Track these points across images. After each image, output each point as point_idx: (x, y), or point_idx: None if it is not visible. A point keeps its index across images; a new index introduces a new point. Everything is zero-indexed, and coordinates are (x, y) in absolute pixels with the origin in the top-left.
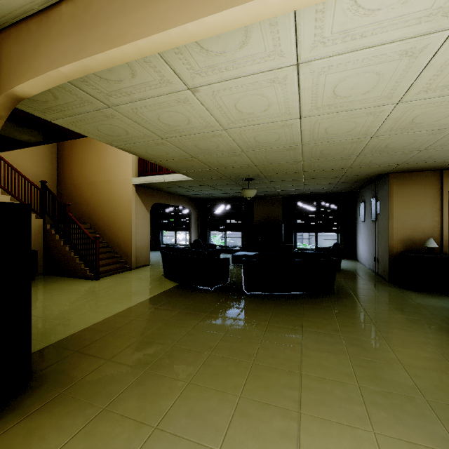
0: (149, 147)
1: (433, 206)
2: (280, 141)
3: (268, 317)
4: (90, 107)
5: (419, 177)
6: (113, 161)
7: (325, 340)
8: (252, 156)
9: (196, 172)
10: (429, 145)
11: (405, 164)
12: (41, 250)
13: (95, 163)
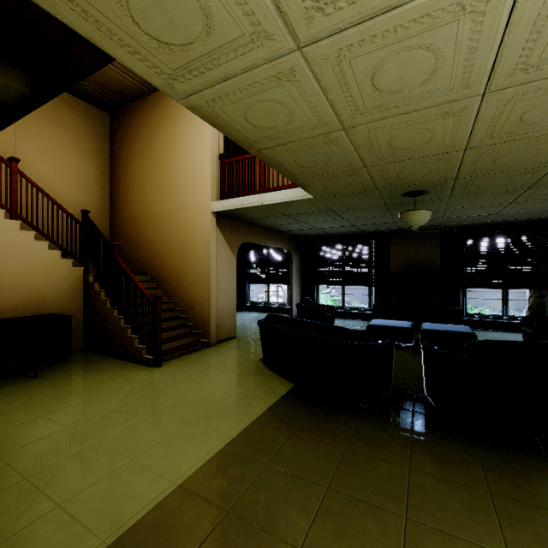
0: (254, 97)
1: None
2: None
3: None
4: None
5: None
6: (183, 178)
7: None
8: (492, 112)
9: (326, 178)
10: None
11: None
12: (80, 314)
13: (158, 183)
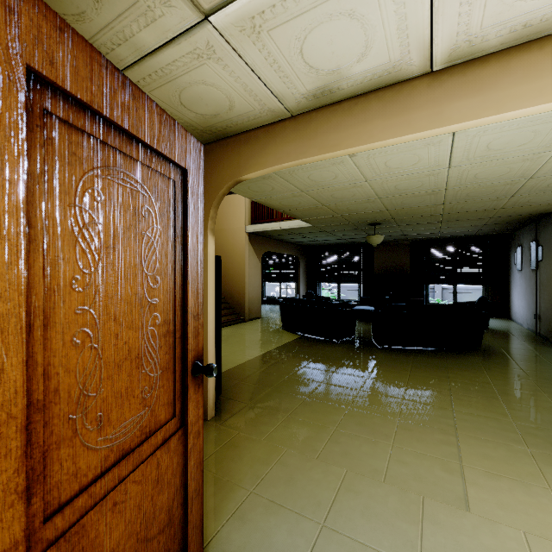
0: (285, 199)
1: None
2: (422, 187)
3: (408, 368)
4: None
5: None
6: (226, 208)
7: (475, 389)
8: (387, 201)
9: (319, 219)
10: None
11: None
12: None
13: None
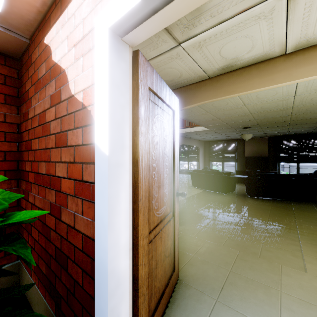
0: (196, 116)
1: None
2: (277, 107)
3: (269, 208)
4: None
5: None
6: None
7: (311, 221)
8: (256, 115)
9: (214, 125)
10: None
11: None
12: None
13: None
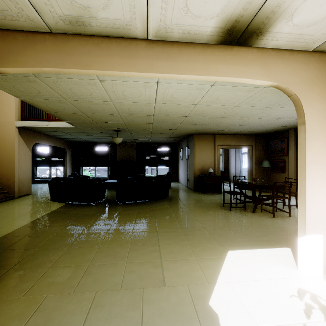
0: (51, 103)
1: (212, 152)
2: (142, 112)
3: (135, 213)
4: (19, 74)
5: (206, 137)
6: None
7: (166, 218)
8: (124, 117)
9: (80, 122)
10: (209, 123)
11: (200, 130)
12: None
13: None
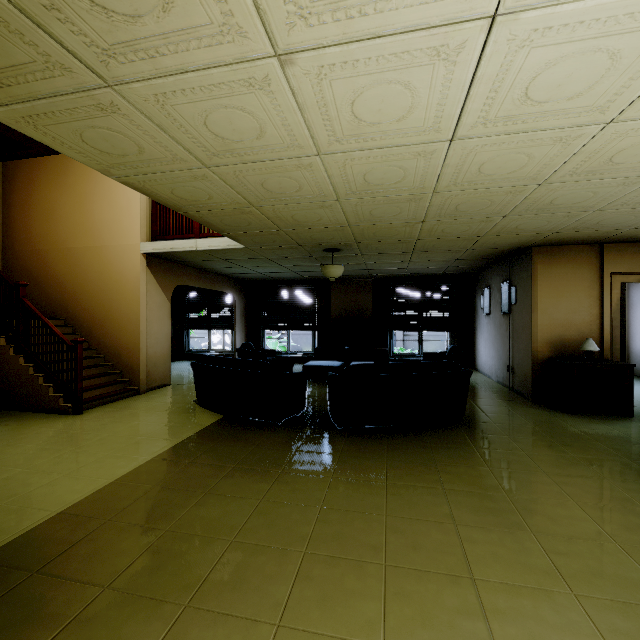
0: (178, 183)
1: (591, 294)
2: (403, 183)
3: (383, 469)
4: (67, 82)
5: (573, 253)
6: (107, 213)
7: (485, 507)
8: (351, 209)
9: (252, 234)
10: (607, 203)
11: (561, 233)
12: None
13: (73, 216)
